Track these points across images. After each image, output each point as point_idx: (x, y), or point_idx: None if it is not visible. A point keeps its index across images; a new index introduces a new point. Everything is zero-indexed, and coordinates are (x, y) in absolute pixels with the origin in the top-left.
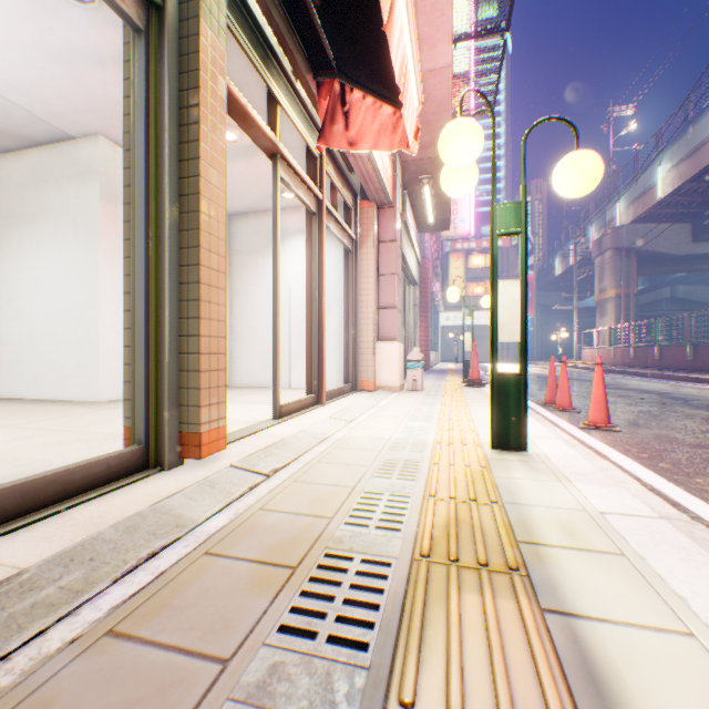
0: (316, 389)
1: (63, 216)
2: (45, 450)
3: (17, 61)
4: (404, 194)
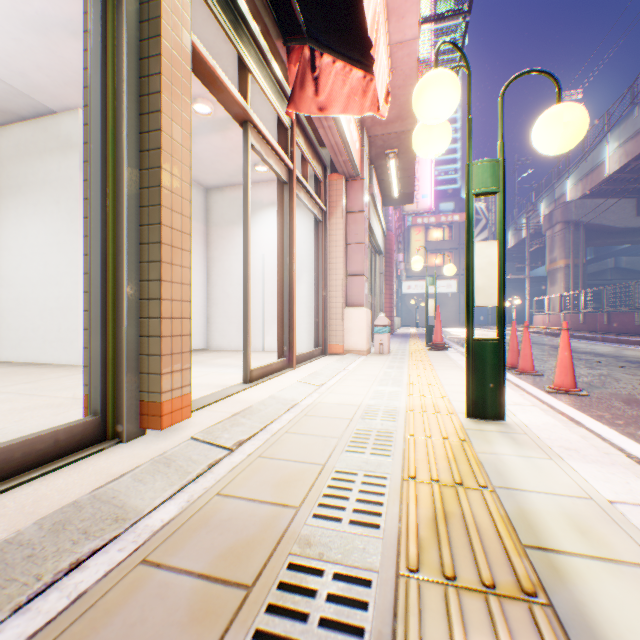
0: (287, 353)
1: (46, 187)
2: (8, 417)
3: None
4: (371, 168)
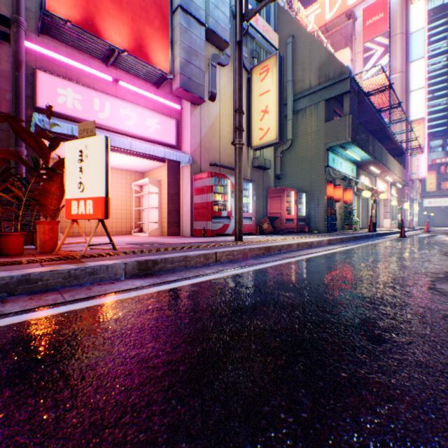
0: None
1: None
2: None
3: None
4: (390, 186)
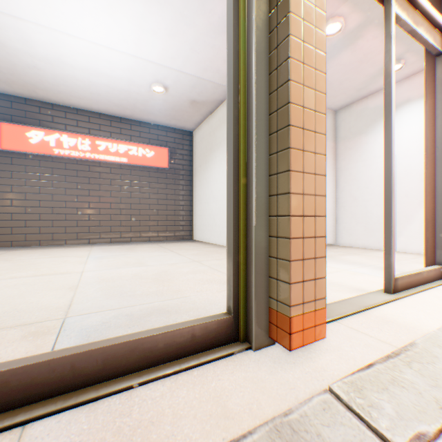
0: (440, 260)
1: None
2: (195, 286)
3: (202, 49)
4: None
